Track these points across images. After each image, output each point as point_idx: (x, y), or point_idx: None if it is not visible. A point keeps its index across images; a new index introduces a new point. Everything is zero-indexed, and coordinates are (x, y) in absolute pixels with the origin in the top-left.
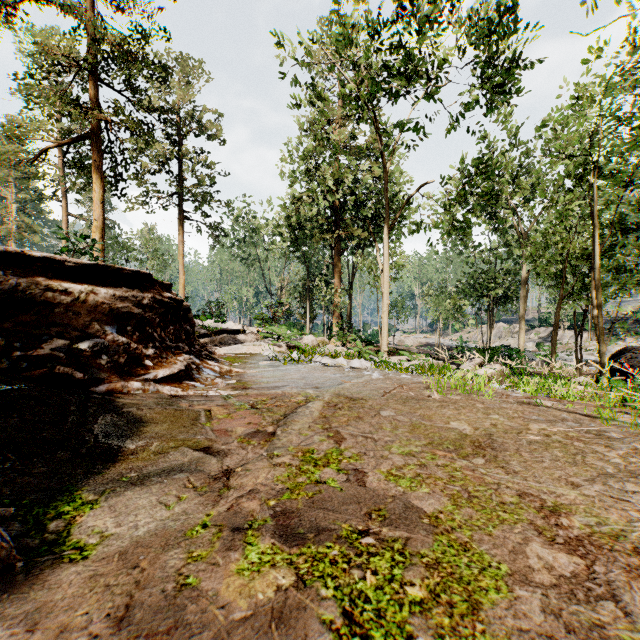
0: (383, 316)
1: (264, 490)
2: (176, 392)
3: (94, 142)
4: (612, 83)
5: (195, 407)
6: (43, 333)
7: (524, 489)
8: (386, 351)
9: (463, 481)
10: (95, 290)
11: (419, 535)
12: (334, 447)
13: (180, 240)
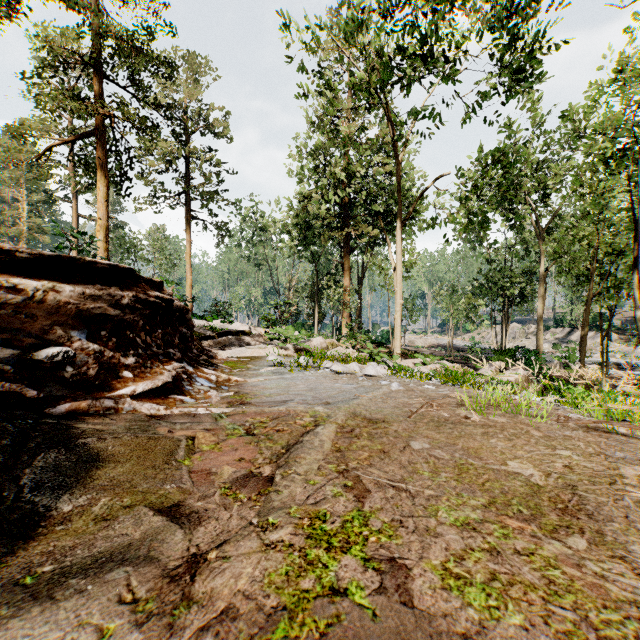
0: (396, 317)
1: (246, 611)
2: (157, 411)
3: (98, 139)
4: None
5: (175, 433)
6: None
7: None
8: (399, 354)
9: (573, 594)
10: (57, 287)
11: None
12: (355, 508)
13: (187, 239)
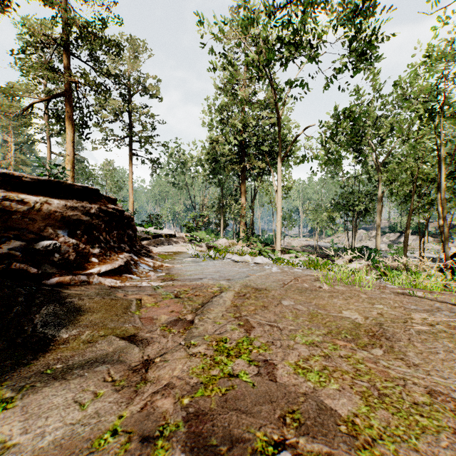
0: (277, 224)
1: (179, 385)
2: (115, 283)
3: (67, 98)
4: (446, 52)
5: (129, 297)
6: (3, 235)
7: (431, 386)
8: (279, 250)
9: (369, 375)
10: (49, 201)
11: (340, 450)
12: (244, 336)
13: (130, 170)
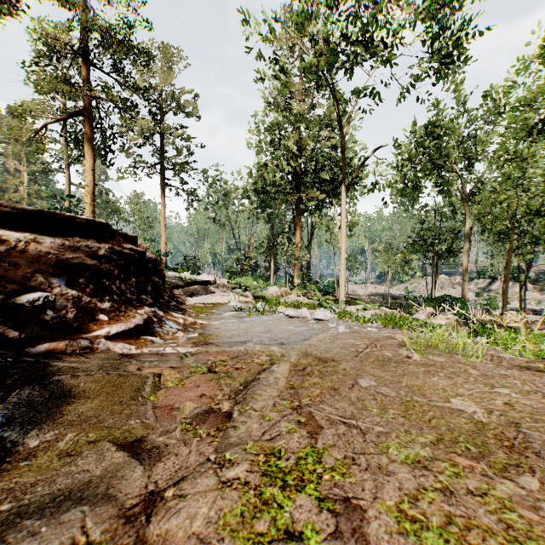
0: (341, 269)
1: None
2: (129, 350)
3: (86, 117)
4: None
5: (143, 371)
6: None
7: None
8: (344, 301)
9: (533, 540)
10: (38, 239)
11: None
12: (308, 445)
13: (162, 203)
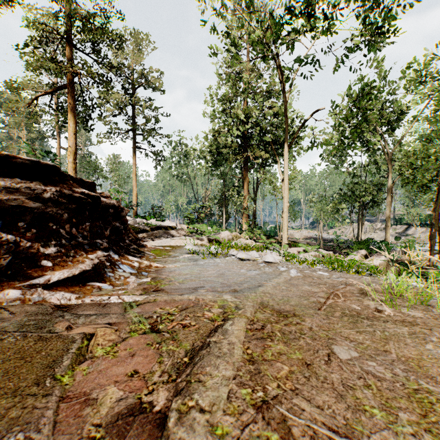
0: (284, 216)
1: None
2: (68, 300)
3: (69, 90)
4: None
5: (72, 331)
6: None
7: None
8: (286, 243)
9: None
10: None
11: None
12: None
13: (133, 163)
